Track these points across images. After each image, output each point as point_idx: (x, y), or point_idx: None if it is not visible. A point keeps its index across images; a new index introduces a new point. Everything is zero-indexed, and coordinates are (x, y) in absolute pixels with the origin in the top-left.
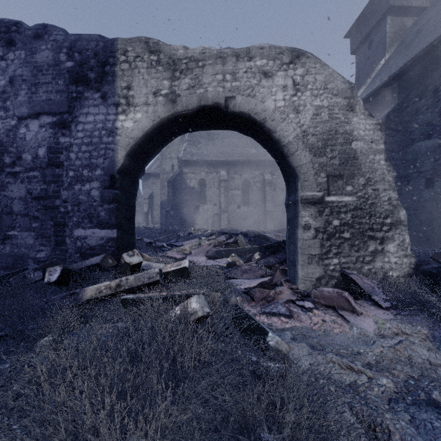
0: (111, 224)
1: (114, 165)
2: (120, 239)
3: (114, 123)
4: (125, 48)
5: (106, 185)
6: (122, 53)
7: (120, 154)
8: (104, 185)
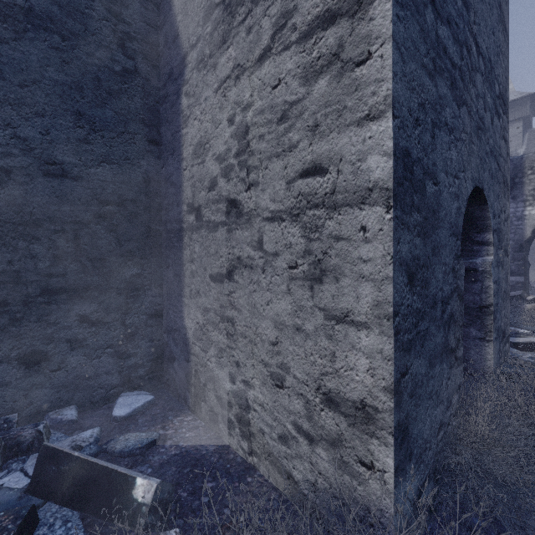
0: (520, 274)
1: (523, 238)
2: (524, 283)
3: (522, 213)
4: (532, 165)
5: (516, 250)
6: (529, 169)
7: (528, 231)
8: (514, 250)
